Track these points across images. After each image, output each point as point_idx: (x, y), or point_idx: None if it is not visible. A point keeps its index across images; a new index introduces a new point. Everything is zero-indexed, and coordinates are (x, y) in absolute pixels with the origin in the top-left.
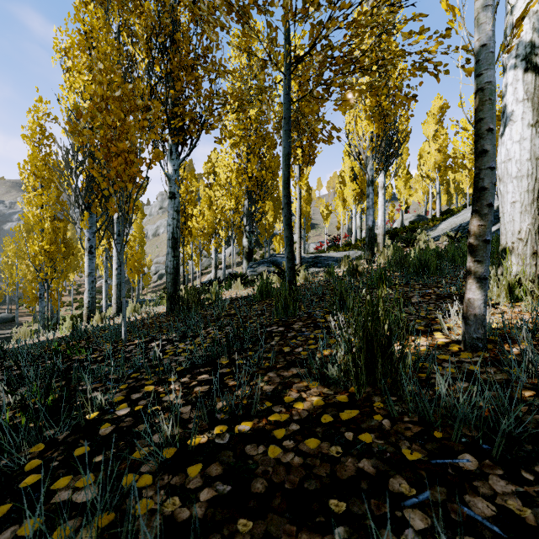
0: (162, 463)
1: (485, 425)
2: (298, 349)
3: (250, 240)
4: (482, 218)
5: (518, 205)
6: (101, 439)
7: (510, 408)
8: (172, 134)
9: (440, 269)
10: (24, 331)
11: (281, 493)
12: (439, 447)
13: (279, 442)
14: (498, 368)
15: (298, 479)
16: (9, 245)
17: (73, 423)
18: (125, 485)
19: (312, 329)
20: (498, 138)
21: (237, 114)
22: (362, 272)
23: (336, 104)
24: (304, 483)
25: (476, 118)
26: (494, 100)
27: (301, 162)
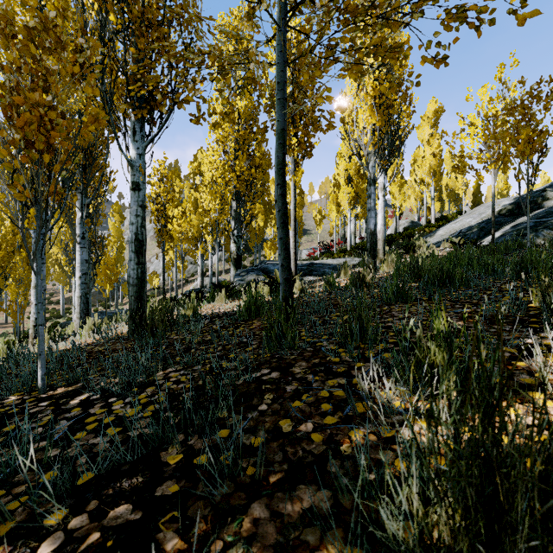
0: None
1: None
2: (306, 426)
3: (238, 245)
4: None
5: None
6: None
7: None
8: (133, 106)
9: (466, 280)
10: None
11: None
12: None
13: None
14: None
15: None
16: None
17: None
18: None
19: (324, 378)
20: (520, 130)
21: (216, 80)
22: (370, 283)
23: (344, 69)
24: None
25: None
26: None
27: (296, 154)
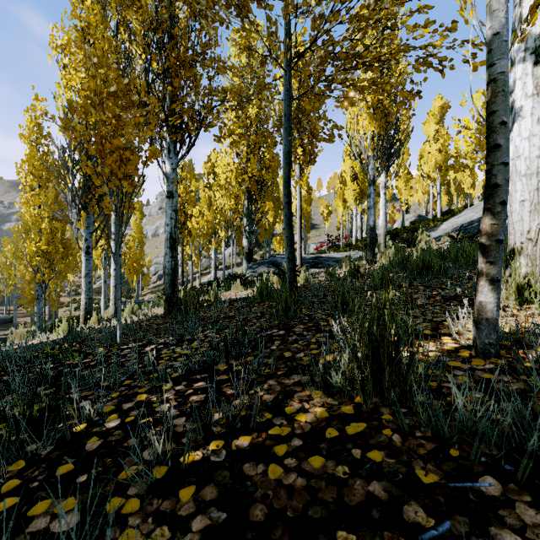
0: (152, 484)
1: (506, 442)
2: (300, 355)
3: (250, 240)
4: (494, 217)
5: (527, 203)
6: (87, 455)
7: (531, 422)
8: (170, 132)
9: (444, 270)
10: (20, 333)
11: (283, 523)
12: (456, 468)
13: (280, 460)
14: (513, 376)
15: (301, 505)
16: (8, 245)
17: (58, 437)
18: (107, 514)
19: (314, 333)
20: None
21: (236, 112)
22: (364, 273)
23: (338, 101)
24: (308, 510)
25: (488, 111)
26: (508, 92)
27: (301, 162)
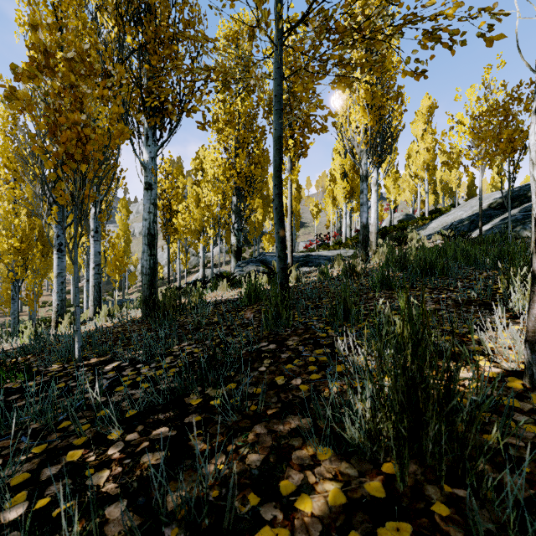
0: None
1: None
2: (296, 381)
3: (239, 238)
4: None
5: None
6: None
7: None
8: (147, 115)
9: (447, 270)
10: None
11: None
12: None
13: None
14: None
15: None
16: None
17: None
18: None
19: (312, 348)
20: (502, 129)
21: (220, 93)
22: (360, 272)
23: (334, 82)
24: None
25: None
26: None
27: (292, 154)
